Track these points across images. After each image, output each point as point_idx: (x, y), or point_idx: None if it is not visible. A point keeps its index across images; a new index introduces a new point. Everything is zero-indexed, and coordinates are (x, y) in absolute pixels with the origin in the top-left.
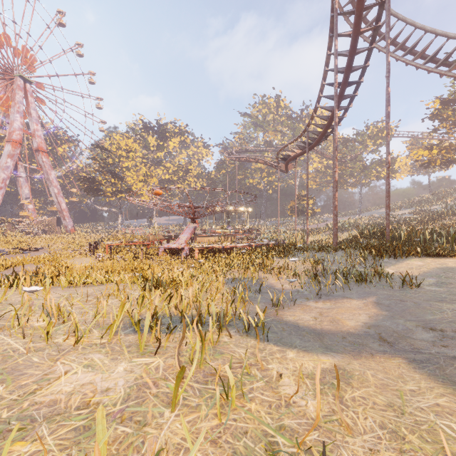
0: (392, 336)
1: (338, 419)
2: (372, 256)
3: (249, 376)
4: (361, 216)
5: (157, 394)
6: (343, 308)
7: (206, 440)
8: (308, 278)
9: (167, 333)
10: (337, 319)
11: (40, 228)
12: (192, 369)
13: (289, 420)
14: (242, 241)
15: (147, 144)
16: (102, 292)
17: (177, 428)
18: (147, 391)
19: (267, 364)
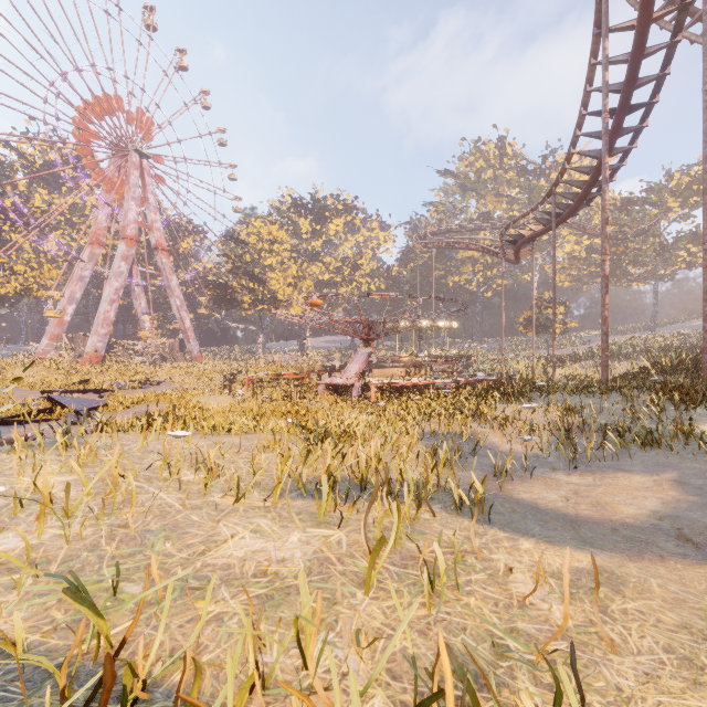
0: (701, 535)
1: (598, 632)
2: (675, 404)
3: (465, 565)
4: (657, 333)
5: (344, 572)
6: (616, 487)
7: (414, 628)
8: (555, 437)
9: (345, 501)
10: (604, 502)
11: (159, 354)
12: (389, 543)
13: (524, 623)
14: (443, 375)
15: (297, 230)
16: (253, 443)
17: (374, 612)
18: (331, 567)
19: (490, 553)
